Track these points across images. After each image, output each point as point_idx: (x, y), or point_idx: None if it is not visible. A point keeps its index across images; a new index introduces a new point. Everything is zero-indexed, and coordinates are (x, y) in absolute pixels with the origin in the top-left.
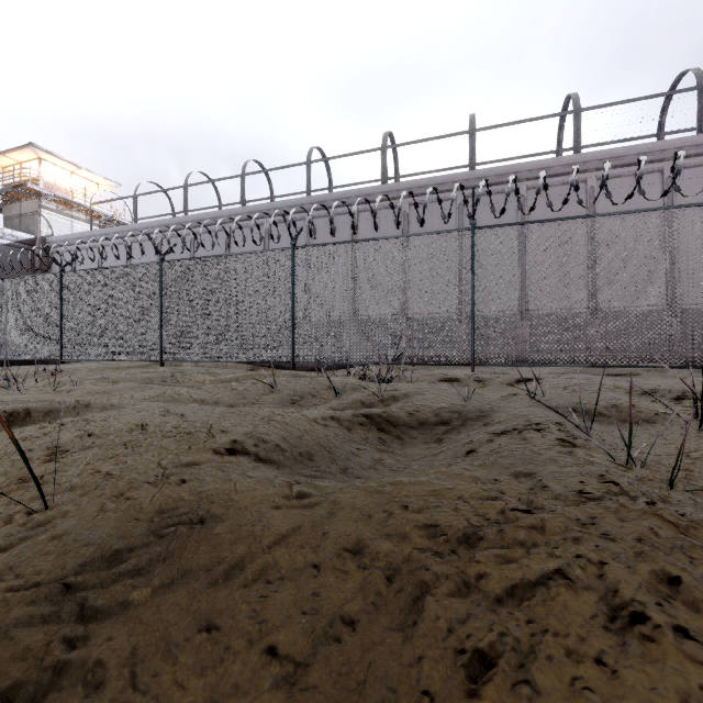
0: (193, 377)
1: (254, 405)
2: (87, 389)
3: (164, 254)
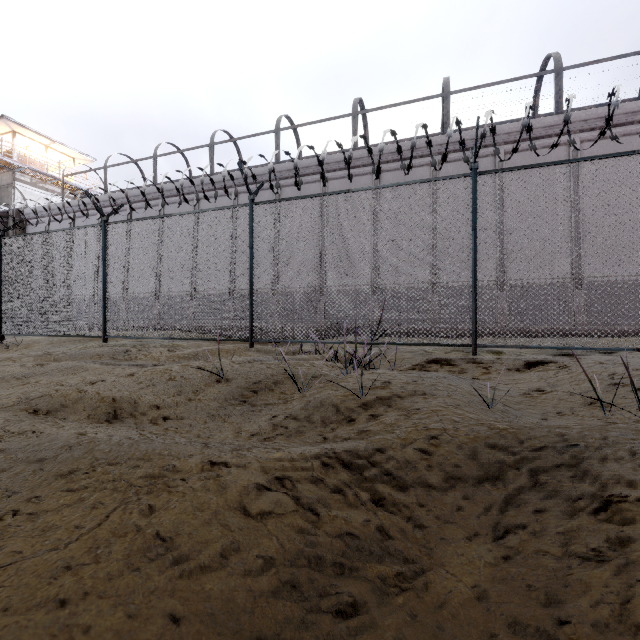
0: (150, 352)
1: (189, 404)
2: (5, 372)
3: (107, 215)
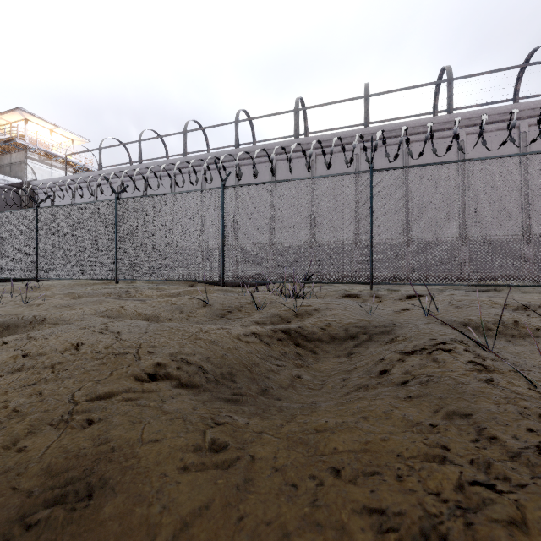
0: (144, 292)
1: (189, 318)
2: (54, 303)
3: (118, 193)
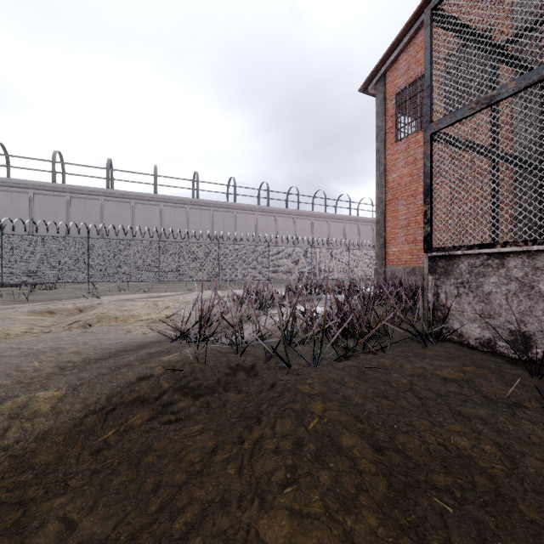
0: None
1: None
2: None
3: None
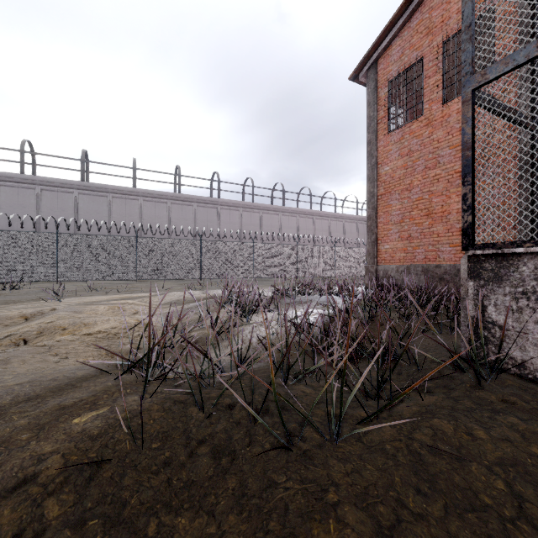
0: None
1: None
2: None
3: None
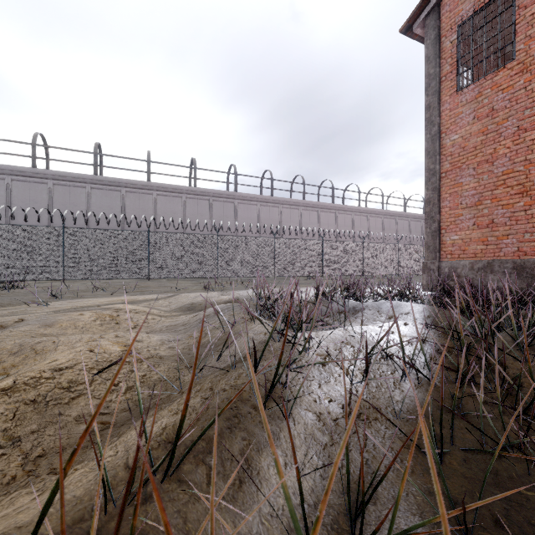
0: None
1: None
2: None
3: None
